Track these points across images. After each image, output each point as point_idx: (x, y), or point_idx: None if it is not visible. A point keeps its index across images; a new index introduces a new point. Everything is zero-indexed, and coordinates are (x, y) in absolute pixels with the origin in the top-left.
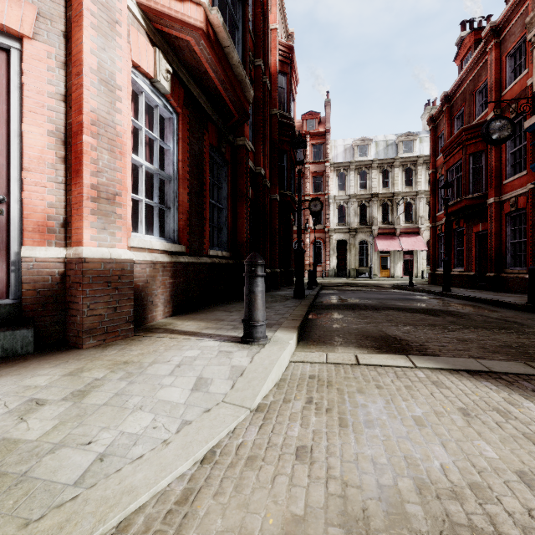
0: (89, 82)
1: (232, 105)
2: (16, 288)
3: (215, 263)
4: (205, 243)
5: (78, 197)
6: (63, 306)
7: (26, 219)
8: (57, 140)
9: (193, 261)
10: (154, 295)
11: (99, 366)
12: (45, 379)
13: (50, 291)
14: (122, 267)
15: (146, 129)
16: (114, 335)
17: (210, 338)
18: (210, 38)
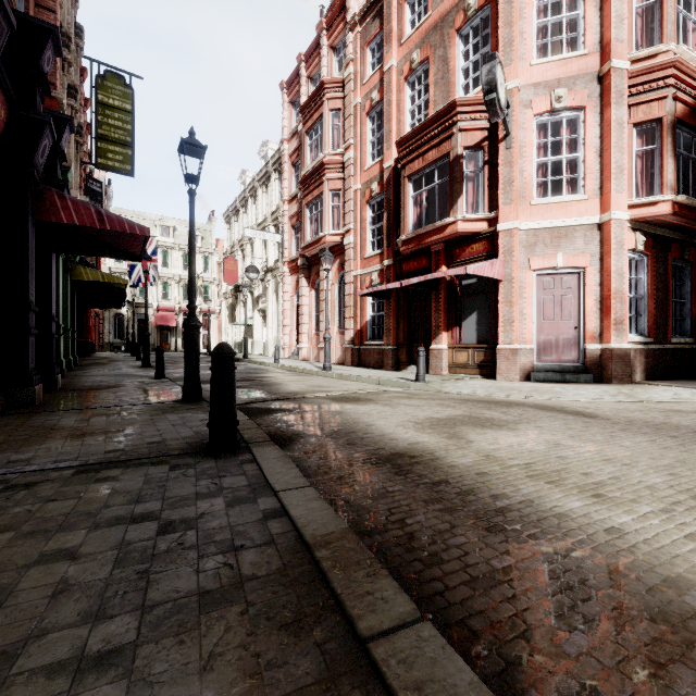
0: (613, 278)
1: (695, 227)
2: (581, 360)
3: (677, 348)
4: (667, 334)
5: (607, 324)
6: (600, 367)
7: (586, 334)
8: (596, 302)
9: (658, 347)
10: (635, 367)
11: (628, 387)
12: (613, 387)
13: (595, 361)
14: (625, 352)
15: (628, 276)
16: (622, 381)
17: (678, 387)
18: (675, 213)
